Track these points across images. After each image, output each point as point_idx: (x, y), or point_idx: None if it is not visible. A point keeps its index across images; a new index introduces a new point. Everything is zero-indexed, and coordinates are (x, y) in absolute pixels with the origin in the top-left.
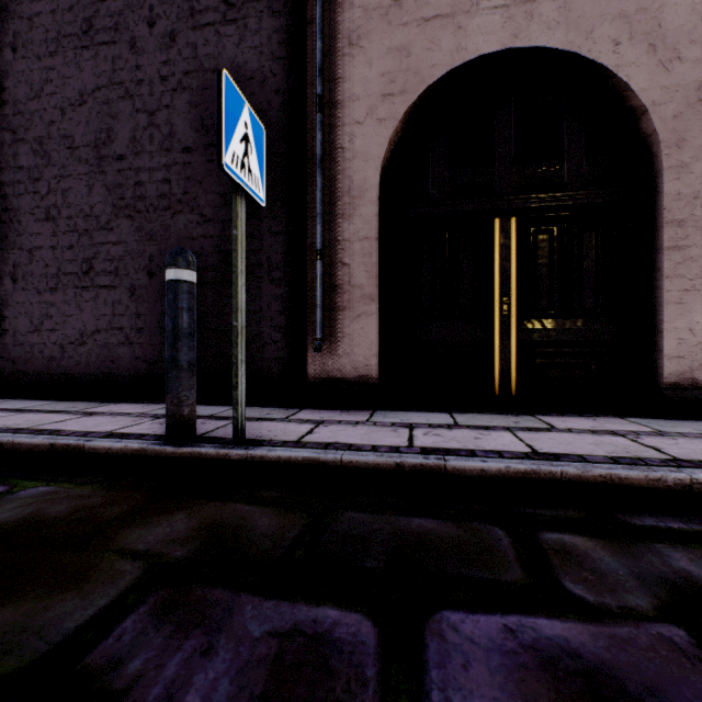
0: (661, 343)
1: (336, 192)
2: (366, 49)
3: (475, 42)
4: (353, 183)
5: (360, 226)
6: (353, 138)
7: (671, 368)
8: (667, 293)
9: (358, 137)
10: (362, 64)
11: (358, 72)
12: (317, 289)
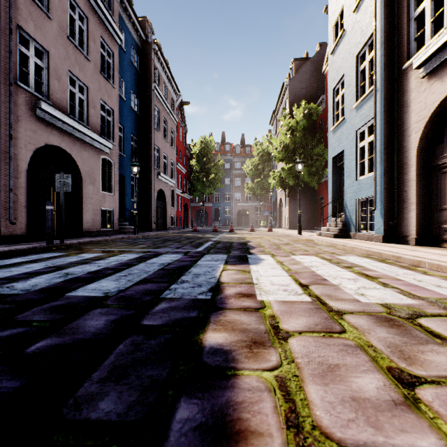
0: (83, 222)
1: (13, 168)
2: (24, 125)
3: (52, 140)
4: (20, 167)
5: (22, 182)
6: (20, 152)
7: (85, 227)
8: (84, 212)
9: (21, 152)
10: (22, 129)
11: (21, 131)
12: (11, 202)
